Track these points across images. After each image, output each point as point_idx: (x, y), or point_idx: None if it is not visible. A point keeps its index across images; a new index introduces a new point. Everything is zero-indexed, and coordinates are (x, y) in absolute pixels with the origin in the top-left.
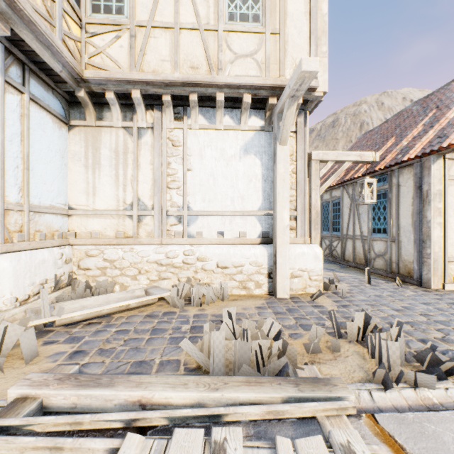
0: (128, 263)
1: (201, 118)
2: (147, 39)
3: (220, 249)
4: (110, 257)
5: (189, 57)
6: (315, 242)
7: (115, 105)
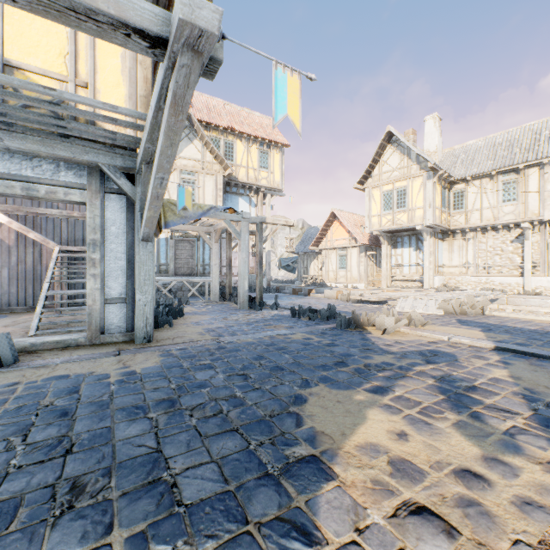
0: (464, 282)
1: (492, 232)
2: (471, 215)
3: (500, 278)
4: (457, 280)
5: (486, 217)
6: (549, 276)
7: (459, 233)
